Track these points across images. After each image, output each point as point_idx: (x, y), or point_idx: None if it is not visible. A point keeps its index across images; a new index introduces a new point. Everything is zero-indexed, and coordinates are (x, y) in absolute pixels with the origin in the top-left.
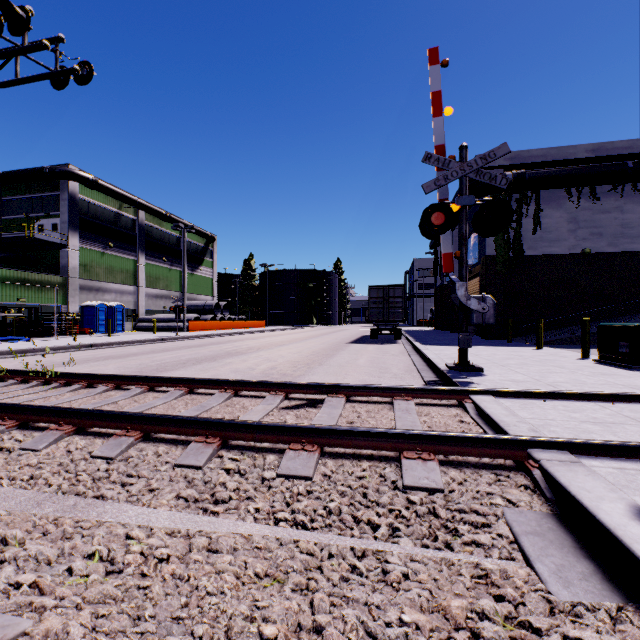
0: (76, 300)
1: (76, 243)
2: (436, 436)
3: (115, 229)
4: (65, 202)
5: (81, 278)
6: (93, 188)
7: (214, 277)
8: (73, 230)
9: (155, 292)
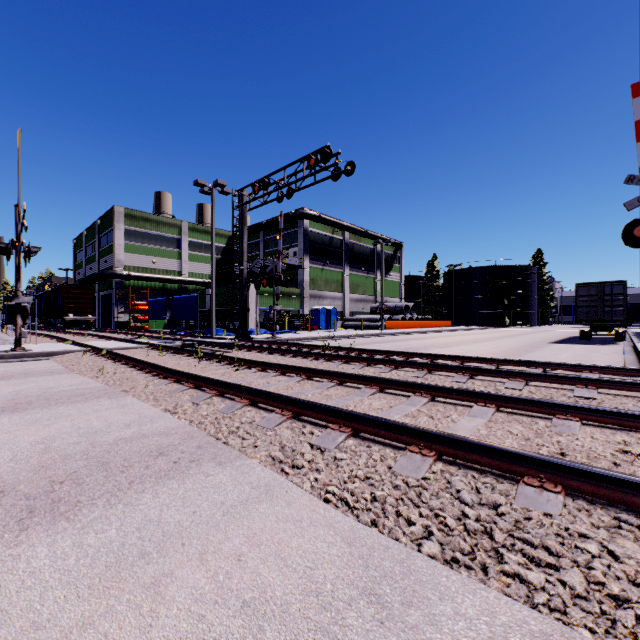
0: (307, 305)
1: (307, 264)
2: (599, 379)
3: (330, 249)
4: (301, 235)
5: (310, 289)
6: (318, 222)
7: (401, 281)
8: (306, 255)
9: (356, 297)
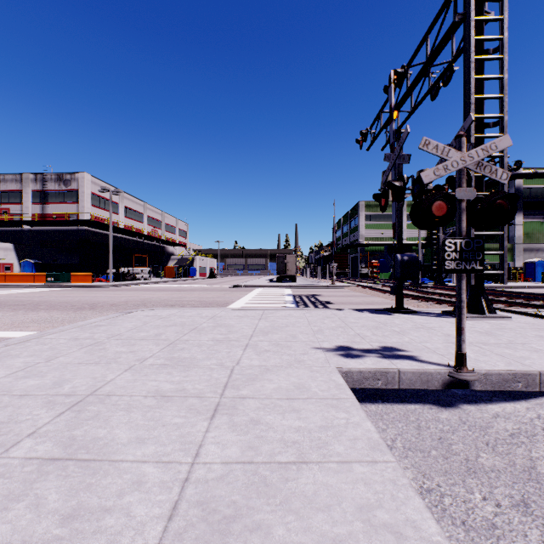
0: (519, 258)
1: (519, 220)
2: None
3: None
4: None
5: (523, 243)
6: (532, 178)
7: None
8: (517, 212)
9: None
